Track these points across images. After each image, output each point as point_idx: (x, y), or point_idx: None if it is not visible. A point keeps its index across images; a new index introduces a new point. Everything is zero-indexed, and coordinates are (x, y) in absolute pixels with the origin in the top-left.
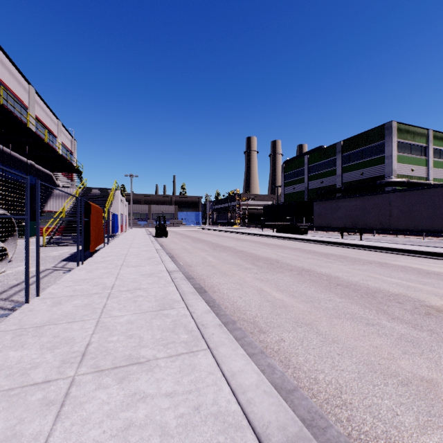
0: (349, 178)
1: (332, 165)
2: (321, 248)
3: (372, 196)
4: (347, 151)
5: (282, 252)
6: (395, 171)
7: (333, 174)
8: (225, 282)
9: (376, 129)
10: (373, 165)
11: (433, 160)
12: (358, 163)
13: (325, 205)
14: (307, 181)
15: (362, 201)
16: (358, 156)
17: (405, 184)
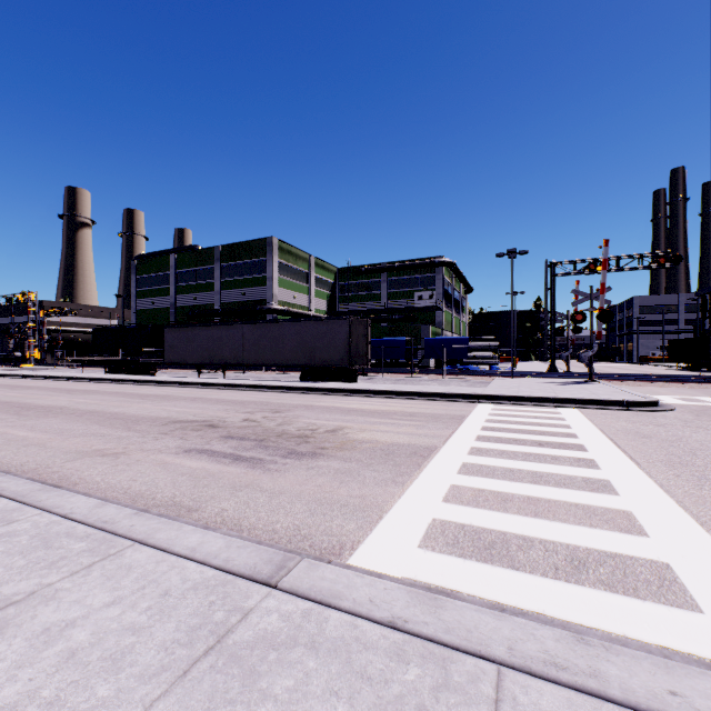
0: (230, 297)
1: (210, 276)
2: (152, 390)
3: (228, 327)
4: (228, 261)
5: (83, 399)
6: (277, 296)
7: (211, 289)
8: None
9: (259, 241)
10: (256, 286)
11: (315, 289)
12: (240, 280)
13: (180, 333)
14: (175, 293)
15: (219, 332)
16: (241, 270)
17: (285, 313)
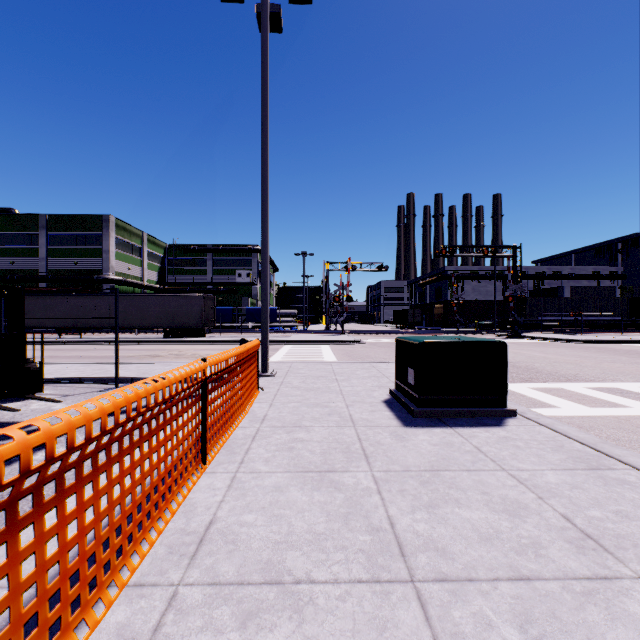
0: (60, 265)
1: (32, 242)
2: (47, 347)
3: (94, 297)
4: (57, 230)
5: None
6: (114, 268)
7: (35, 255)
8: None
9: (94, 216)
10: (90, 256)
11: (148, 262)
12: (72, 250)
13: (37, 301)
14: None
15: (84, 301)
16: (72, 240)
17: (123, 283)
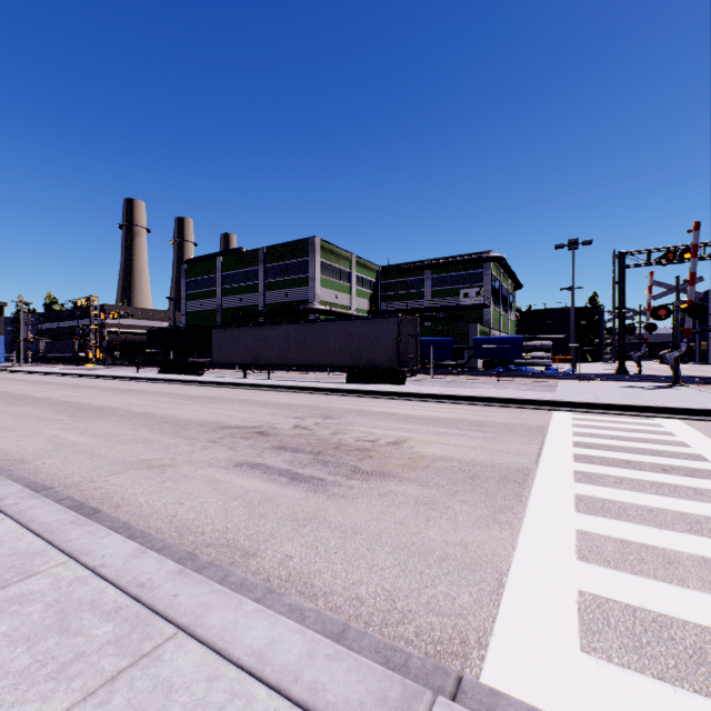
0: (274, 298)
1: (254, 277)
2: (201, 391)
3: (273, 327)
4: (271, 262)
5: (136, 399)
6: (319, 296)
7: (255, 290)
8: (5, 437)
9: (302, 241)
10: (298, 286)
11: (357, 288)
12: (283, 281)
13: (227, 334)
14: (221, 295)
15: (264, 332)
16: (284, 271)
17: (328, 313)
